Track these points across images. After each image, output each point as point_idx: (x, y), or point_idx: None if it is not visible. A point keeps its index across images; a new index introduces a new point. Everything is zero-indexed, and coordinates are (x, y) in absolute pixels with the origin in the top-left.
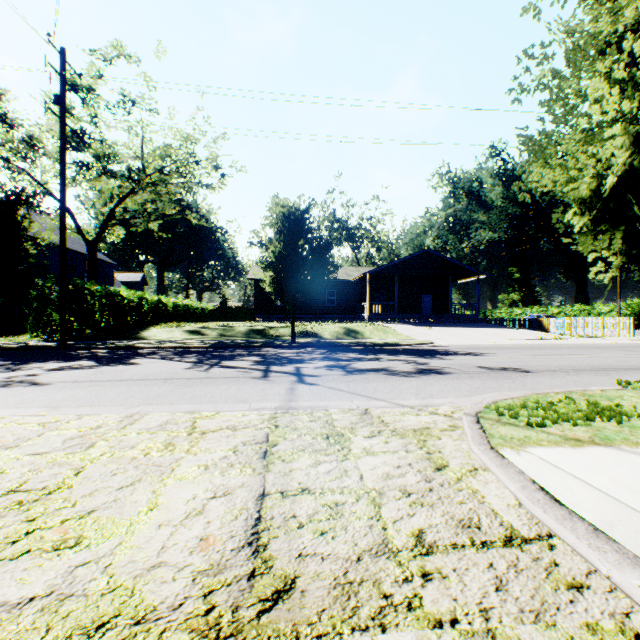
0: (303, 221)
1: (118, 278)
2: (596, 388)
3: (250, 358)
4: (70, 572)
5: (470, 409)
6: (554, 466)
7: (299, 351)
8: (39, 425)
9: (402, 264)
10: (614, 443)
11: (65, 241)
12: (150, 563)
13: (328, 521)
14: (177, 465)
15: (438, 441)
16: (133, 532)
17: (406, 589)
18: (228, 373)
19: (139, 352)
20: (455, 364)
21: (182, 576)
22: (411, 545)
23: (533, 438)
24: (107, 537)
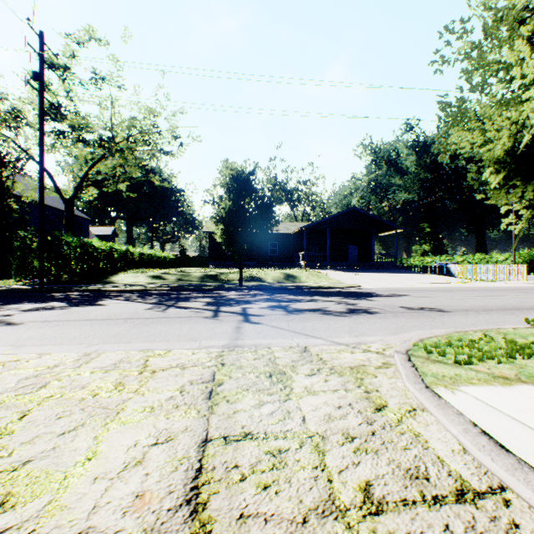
0: (249, 182)
1: (93, 231)
2: (508, 326)
3: (203, 299)
4: None
5: (400, 347)
6: (490, 406)
7: (246, 293)
8: None
9: (333, 220)
10: None
11: (43, 198)
12: (77, 529)
13: (271, 472)
14: (123, 407)
15: (374, 379)
16: (65, 488)
17: None
18: (182, 313)
19: (107, 294)
20: (380, 304)
21: None
22: (359, 502)
23: (463, 376)
24: (36, 494)
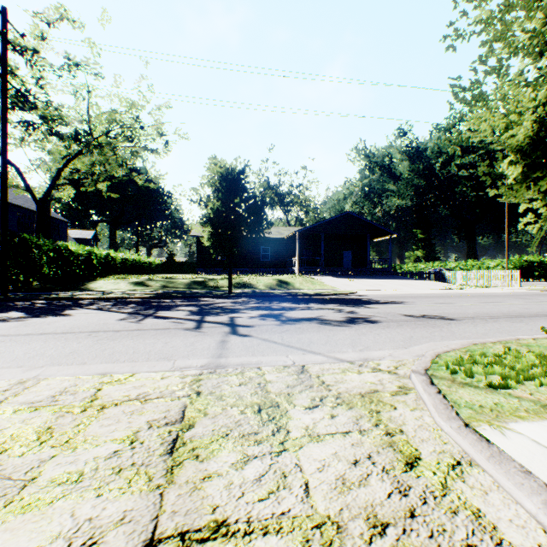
0: (239, 181)
1: (71, 235)
2: (527, 337)
3: (187, 308)
4: None
5: (416, 365)
6: None
7: (235, 301)
8: None
9: (327, 224)
10: None
11: (6, 195)
12: None
13: None
14: (35, 475)
15: (394, 412)
16: None
17: None
18: (160, 324)
19: (79, 303)
20: (381, 312)
21: None
22: None
23: (506, 406)
24: None
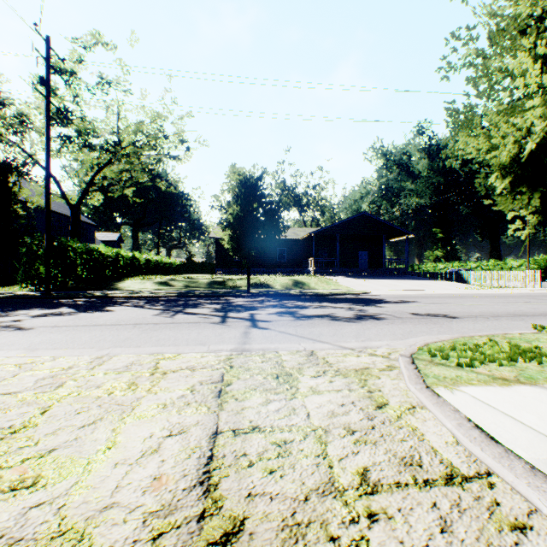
0: (257, 187)
1: (98, 237)
2: (515, 332)
3: (211, 306)
4: (23, 514)
5: (405, 351)
6: (486, 404)
7: (253, 300)
8: (16, 366)
9: (342, 225)
10: (538, 382)
11: (50, 204)
12: (103, 504)
13: (277, 459)
14: (138, 404)
15: (378, 380)
16: (89, 471)
17: (353, 531)
18: (190, 319)
19: (114, 301)
20: (389, 311)
21: (133, 518)
22: (356, 484)
23: (464, 377)
24: (64, 476)
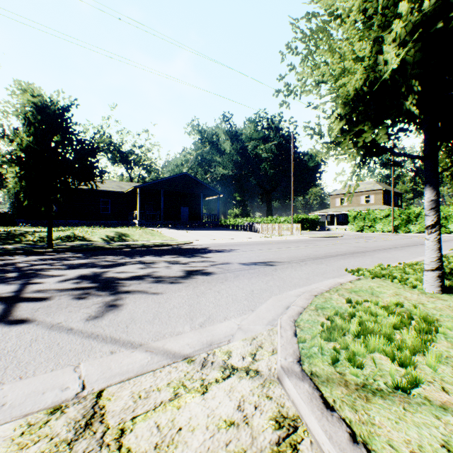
0: (63, 119)
1: None
2: (344, 280)
3: None
4: None
5: (283, 352)
6: None
7: (52, 257)
8: None
9: (167, 182)
10: None
11: None
12: None
13: None
14: None
15: None
16: None
17: None
18: None
19: None
20: (217, 262)
21: None
22: None
23: None
24: None
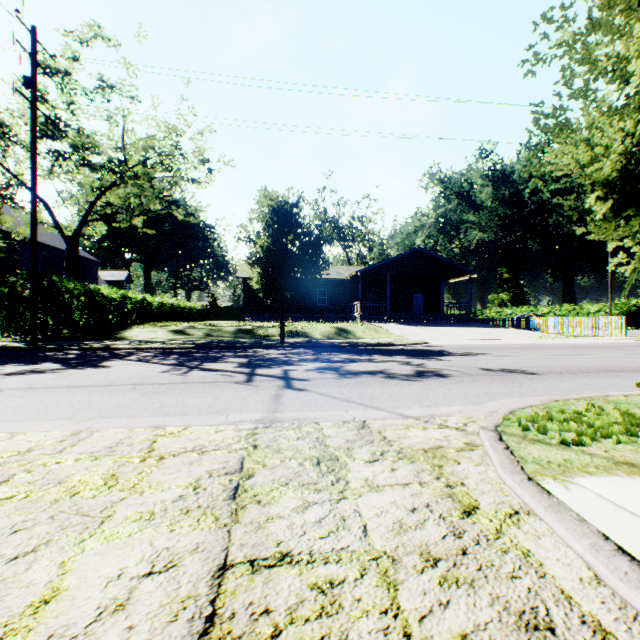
0: (293, 215)
1: (102, 276)
2: (617, 393)
3: (235, 360)
4: None
5: (486, 421)
6: (621, 508)
7: (288, 352)
8: None
9: (394, 263)
10: None
11: (36, 234)
12: None
13: (319, 621)
14: (111, 513)
15: (457, 467)
16: None
17: None
18: (208, 377)
19: (115, 353)
20: (454, 365)
21: None
22: None
23: (575, 462)
24: None
